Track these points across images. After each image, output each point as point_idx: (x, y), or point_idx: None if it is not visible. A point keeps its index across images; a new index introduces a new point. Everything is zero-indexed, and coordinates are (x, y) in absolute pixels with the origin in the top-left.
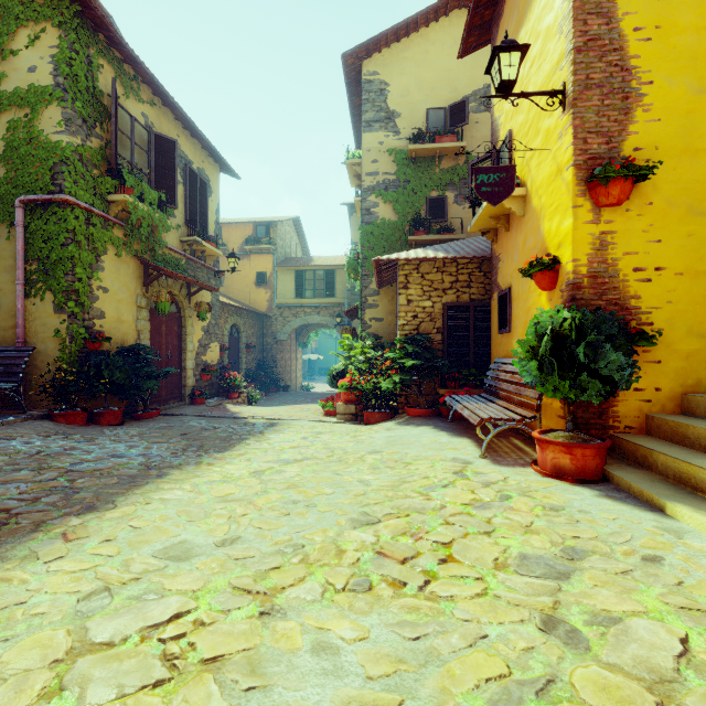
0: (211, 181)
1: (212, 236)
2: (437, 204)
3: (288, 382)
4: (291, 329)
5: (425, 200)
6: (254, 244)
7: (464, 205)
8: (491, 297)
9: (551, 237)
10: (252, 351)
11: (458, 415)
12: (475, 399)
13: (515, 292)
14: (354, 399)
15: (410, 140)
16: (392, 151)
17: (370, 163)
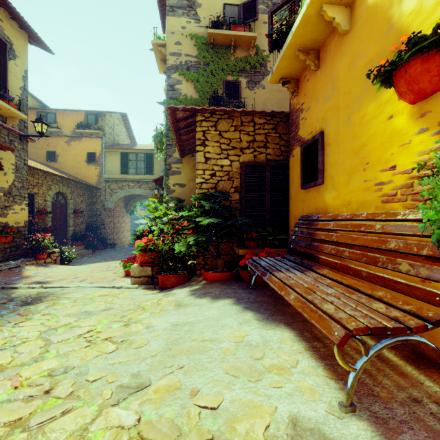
0: (14, 45)
1: (11, 96)
2: (232, 87)
3: (117, 240)
4: (117, 198)
5: (222, 82)
6: (84, 128)
7: (255, 90)
8: (289, 154)
9: (425, 13)
10: (80, 215)
11: (260, 279)
12: (286, 265)
13: (330, 135)
14: (151, 261)
15: (209, 28)
16: (193, 36)
17: (173, 44)
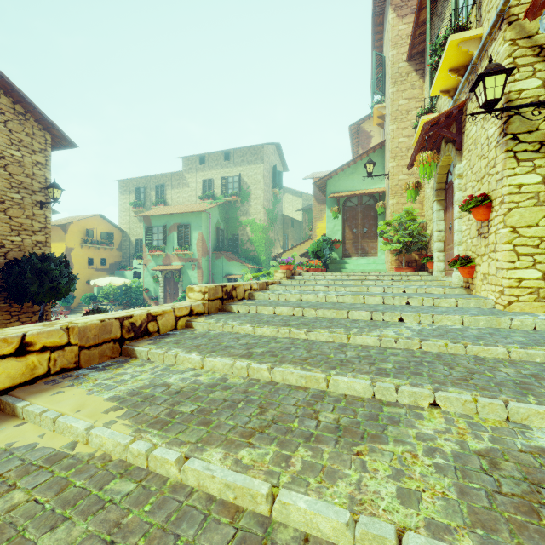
0: None
1: None
2: None
3: None
4: None
5: None
6: None
7: None
8: None
9: None
10: None
11: None
12: None
13: None
14: None
15: None
16: None
17: None
